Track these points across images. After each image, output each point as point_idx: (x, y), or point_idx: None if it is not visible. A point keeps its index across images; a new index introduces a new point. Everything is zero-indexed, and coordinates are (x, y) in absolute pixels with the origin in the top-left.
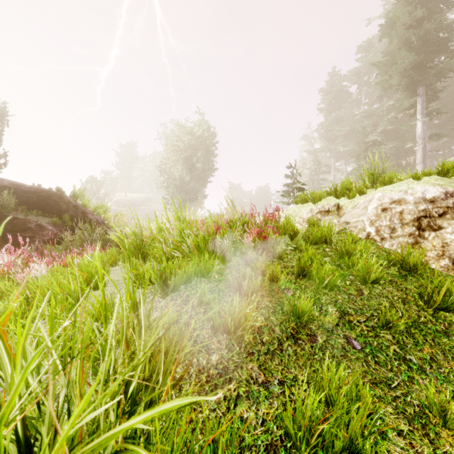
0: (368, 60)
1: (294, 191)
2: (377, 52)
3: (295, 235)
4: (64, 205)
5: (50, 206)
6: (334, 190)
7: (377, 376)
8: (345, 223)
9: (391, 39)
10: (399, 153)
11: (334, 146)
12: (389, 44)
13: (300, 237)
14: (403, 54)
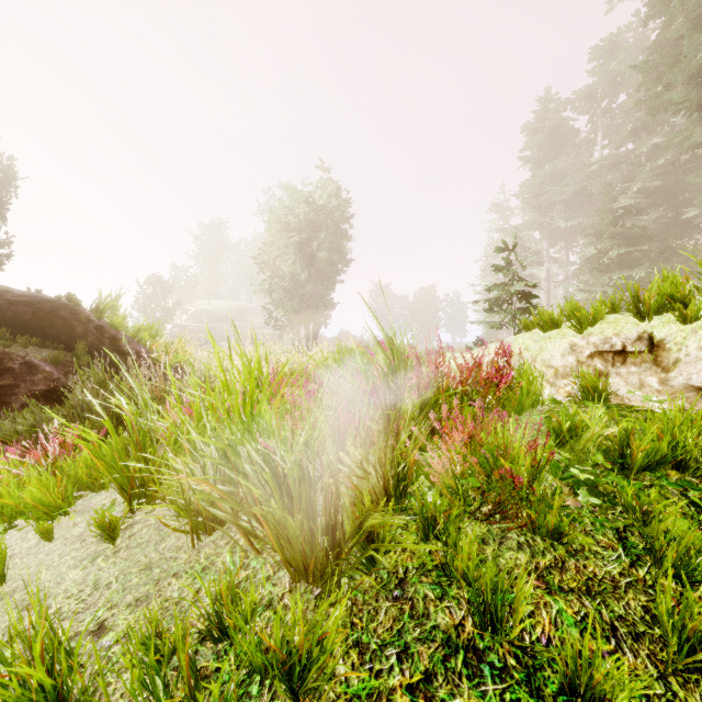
0: (611, 71)
1: (511, 299)
2: (627, 55)
3: (571, 435)
4: (79, 326)
5: (55, 328)
6: (632, 300)
7: None
8: (696, 392)
9: (671, 16)
10: (668, 229)
11: (548, 220)
12: (668, 26)
13: (590, 442)
14: (697, 42)
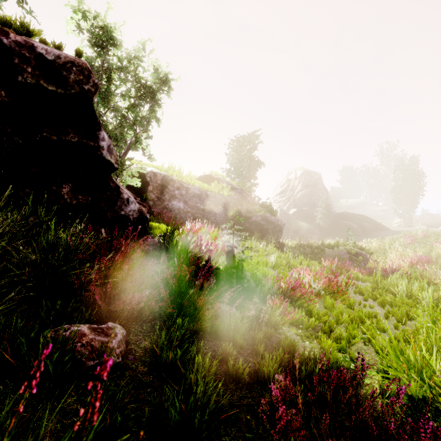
0: None
1: None
2: None
3: None
4: (368, 219)
5: (364, 219)
6: None
7: None
8: None
9: None
10: None
11: None
12: None
13: None
14: None
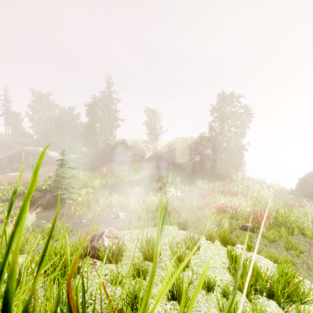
0: None
1: None
2: None
3: None
4: None
5: None
6: None
7: (311, 269)
8: None
9: None
10: None
11: None
12: None
13: None
14: None
